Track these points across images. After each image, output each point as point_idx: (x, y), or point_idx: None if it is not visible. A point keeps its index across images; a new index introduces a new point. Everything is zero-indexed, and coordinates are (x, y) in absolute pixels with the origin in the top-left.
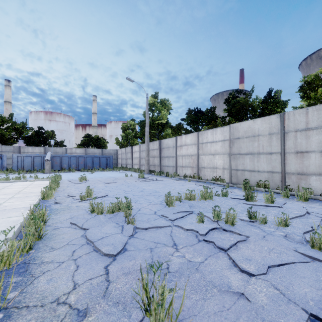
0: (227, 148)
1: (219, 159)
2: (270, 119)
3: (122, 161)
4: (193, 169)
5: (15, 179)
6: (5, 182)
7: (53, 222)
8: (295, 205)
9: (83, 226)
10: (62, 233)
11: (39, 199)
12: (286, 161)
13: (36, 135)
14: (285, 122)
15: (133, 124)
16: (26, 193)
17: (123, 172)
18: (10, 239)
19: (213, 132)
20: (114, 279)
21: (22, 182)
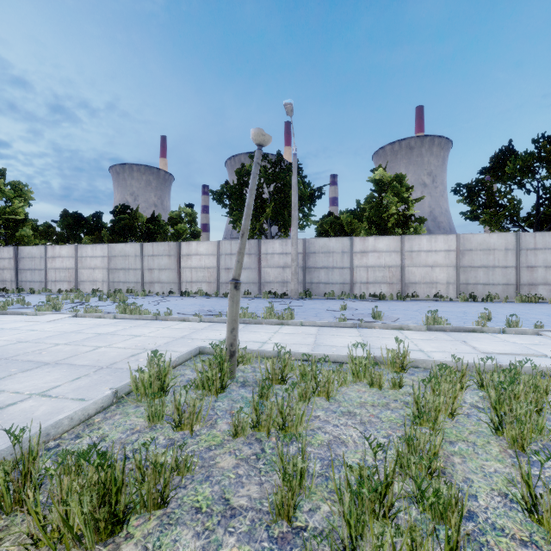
0: (106, 263)
1: (99, 273)
2: (135, 246)
3: None
4: (71, 283)
5: None
6: None
7: None
8: (134, 297)
9: None
10: None
11: None
12: (144, 275)
13: None
14: (143, 249)
15: None
16: None
17: None
18: None
19: (93, 247)
20: None
21: None
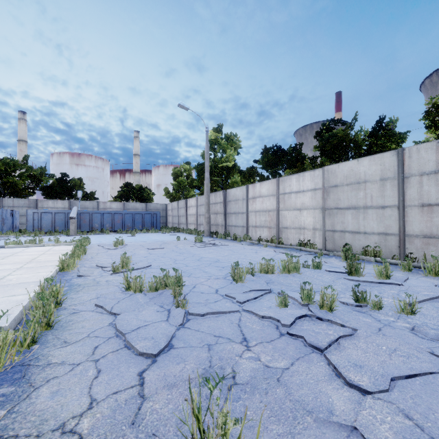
0: (319, 200)
1: (308, 216)
2: (382, 159)
3: (173, 219)
4: (271, 230)
5: (28, 244)
6: (15, 247)
7: (71, 303)
8: (422, 281)
9: (112, 309)
10: (82, 319)
11: (57, 271)
12: (406, 218)
13: (58, 184)
14: (405, 162)
15: (188, 168)
16: (41, 262)
17: (174, 235)
18: (7, 327)
19: (299, 177)
20: (151, 394)
21: (38, 247)
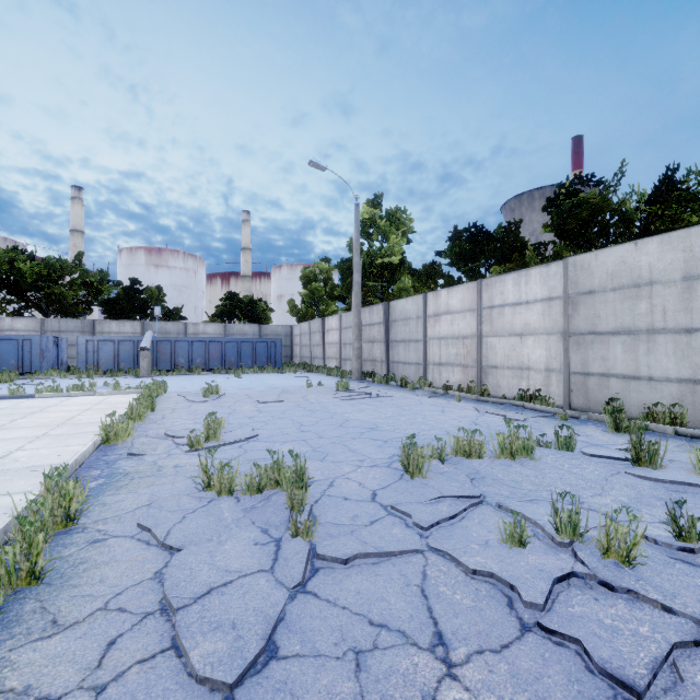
0: (557, 318)
1: (536, 347)
2: (688, 239)
3: (302, 350)
4: (467, 370)
5: (71, 391)
6: (51, 396)
7: (99, 515)
8: None
9: (168, 537)
10: (105, 559)
11: (97, 444)
12: None
13: (126, 297)
14: None
15: (327, 268)
16: (79, 425)
17: (302, 376)
18: None
19: (520, 278)
20: None
21: (85, 397)
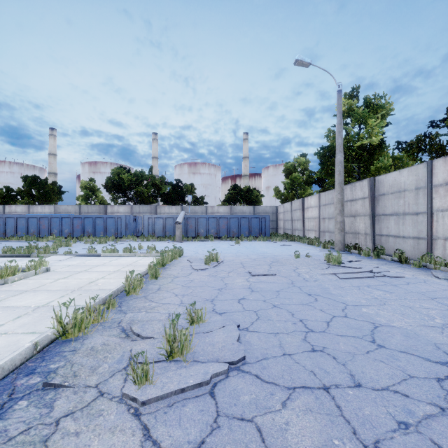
0: None
1: None
2: None
3: (285, 224)
4: None
5: (123, 252)
6: (110, 256)
7: None
8: None
9: None
10: None
11: (44, 342)
12: None
13: (173, 191)
14: None
15: (304, 161)
16: (87, 292)
17: (287, 245)
18: None
19: None
20: None
21: (128, 257)
